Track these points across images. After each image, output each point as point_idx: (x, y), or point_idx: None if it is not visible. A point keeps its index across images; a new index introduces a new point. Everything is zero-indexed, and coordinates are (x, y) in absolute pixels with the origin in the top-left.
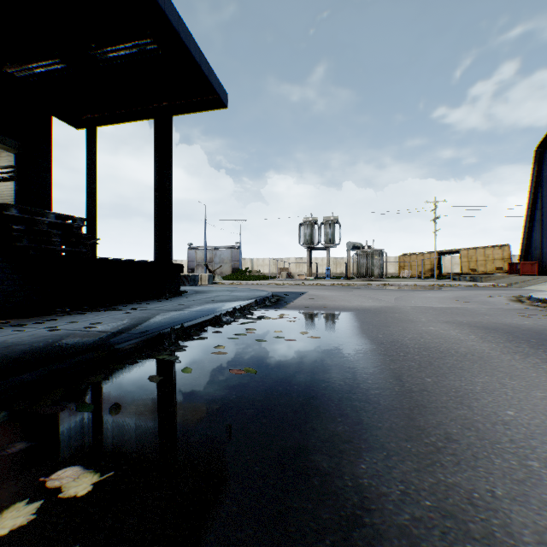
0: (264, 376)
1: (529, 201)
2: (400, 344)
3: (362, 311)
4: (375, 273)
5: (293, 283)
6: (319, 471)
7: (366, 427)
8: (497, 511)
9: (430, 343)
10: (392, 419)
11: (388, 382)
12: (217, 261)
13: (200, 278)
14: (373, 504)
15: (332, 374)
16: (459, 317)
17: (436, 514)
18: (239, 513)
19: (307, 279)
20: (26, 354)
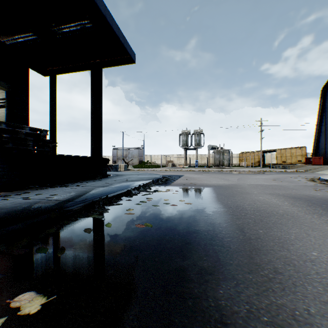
0: (157, 229)
1: (318, 120)
2: (242, 208)
3: (218, 187)
4: (225, 164)
5: (175, 169)
6: (192, 295)
7: (222, 264)
8: (312, 325)
9: (260, 207)
10: (239, 258)
11: (235, 233)
12: (130, 156)
13: (119, 166)
14: (229, 320)
15: (200, 227)
16: (277, 191)
17: (271, 327)
18: (138, 326)
19: (184, 167)
20: (7, 215)
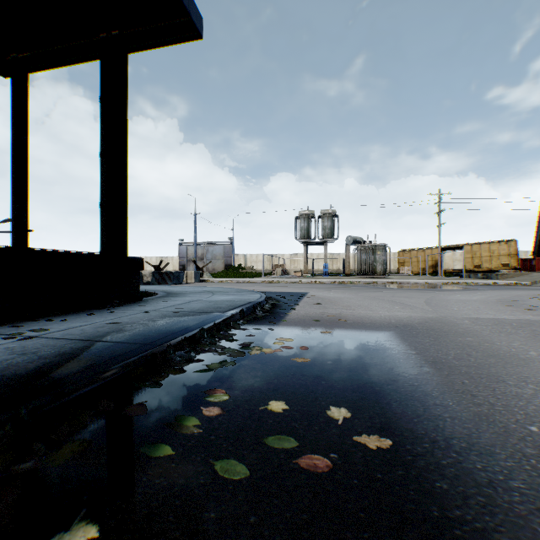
0: None
1: None
2: None
3: (406, 330)
4: (378, 270)
5: (289, 281)
6: None
7: None
8: None
9: None
10: None
11: None
12: (209, 257)
13: (185, 275)
14: None
15: None
16: None
17: None
18: None
19: (303, 276)
20: None
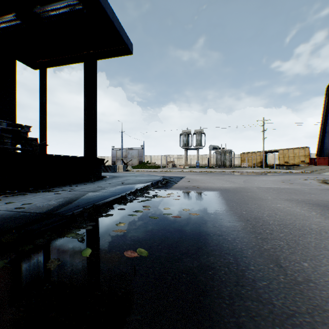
0: (154, 259)
1: (322, 119)
2: (262, 221)
3: (224, 191)
4: (227, 164)
5: (176, 170)
6: None
7: None
8: None
9: (285, 219)
10: None
11: (269, 268)
12: (129, 156)
13: (118, 167)
14: None
15: (216, 257)
16: (293, 195)
17: None
18: None
19: (184, 168)
20: None
